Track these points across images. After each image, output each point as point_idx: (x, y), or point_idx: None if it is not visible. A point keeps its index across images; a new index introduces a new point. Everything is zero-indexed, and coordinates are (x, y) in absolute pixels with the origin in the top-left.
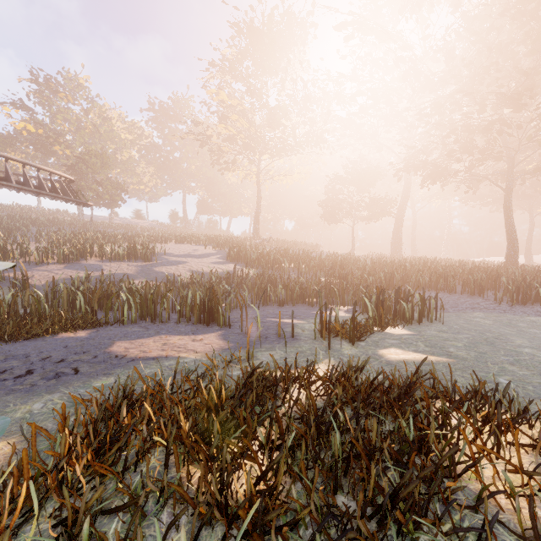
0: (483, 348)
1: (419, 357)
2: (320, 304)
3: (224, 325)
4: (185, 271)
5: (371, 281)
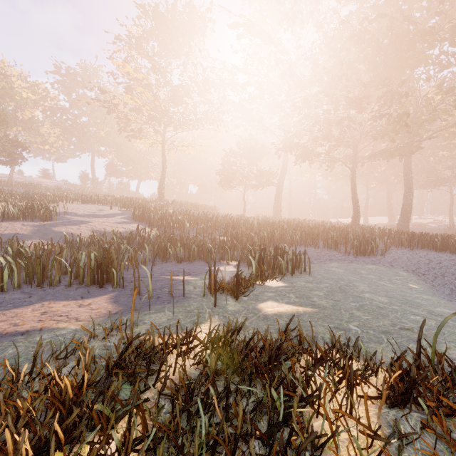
0: (337, 296)
1: (290, 308)
2: (209, 264)
3: (118, 286)
4: (87, 231)
5: (257, 239)
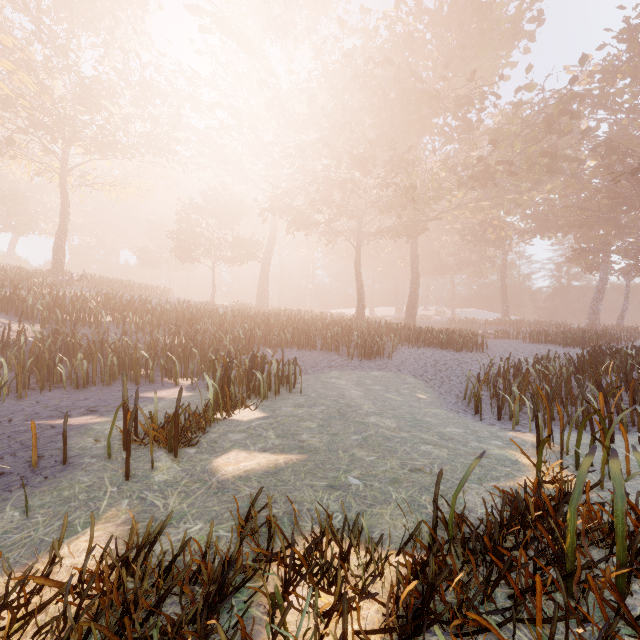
0: (336, 426)
1: (266, 460)
2: (125, 396)
3: None
4: None
5: (228, 340)
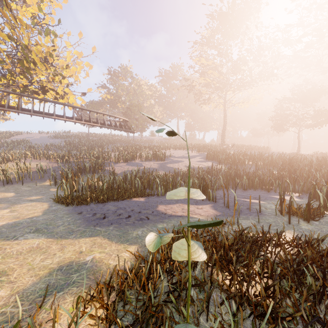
0: None
1: None
2: (280, 193)
3: (212, 201)
4: (183, 166)
5: (318, 175)
